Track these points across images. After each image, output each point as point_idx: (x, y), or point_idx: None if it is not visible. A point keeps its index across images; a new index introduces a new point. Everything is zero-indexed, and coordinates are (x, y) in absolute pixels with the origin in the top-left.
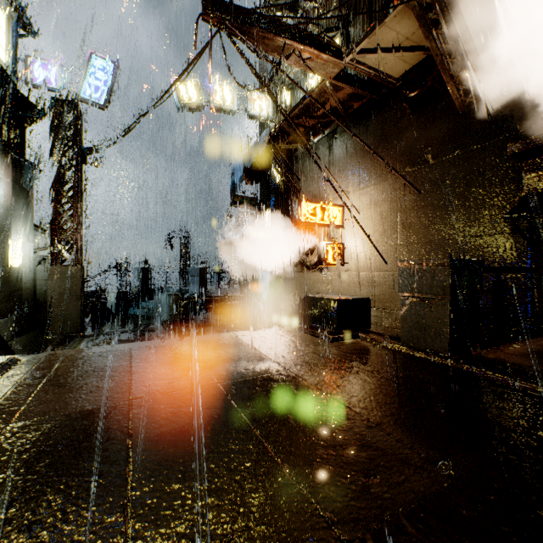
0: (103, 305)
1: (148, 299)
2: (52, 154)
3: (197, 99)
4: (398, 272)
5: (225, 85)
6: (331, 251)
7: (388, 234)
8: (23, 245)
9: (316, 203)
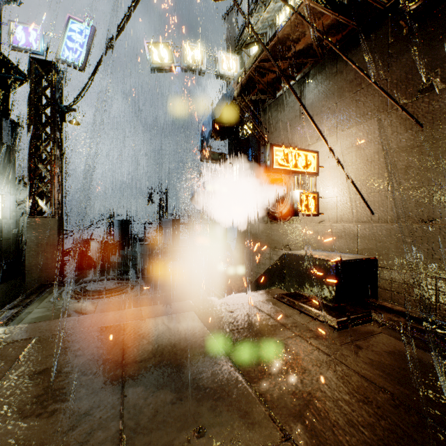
0: (83, 254)
1: (127, 247)
2: (30, 111)
3: (168, 60)
4: None
5: (195, 46)
6: (305, 200)
7: (374, 180)
8: (4, 198)
9: (289, 148)
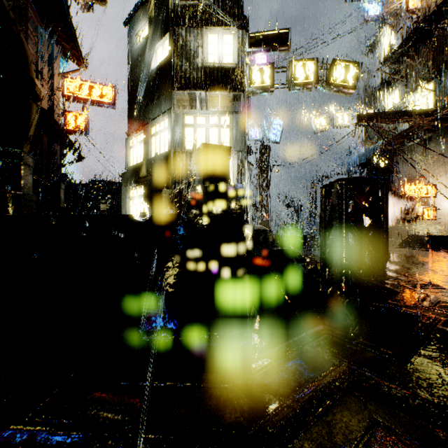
0: None
1: None
2: (260, 171)
3: (326, 125)
4: None
5: (343, 112)
6: (426, 212)
7: None
8: None
9: (415, 185)
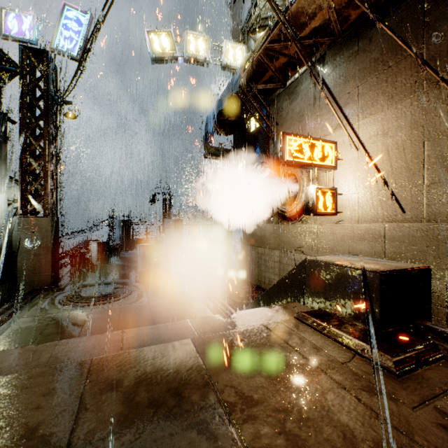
0: (81, 256)
1: (129, 249)
2: (22, 104)
3: (170, 49)
4: None
5: (198, 34)
6: (321, 197)
7: (406, 172)
8: None
9: (304, 137)
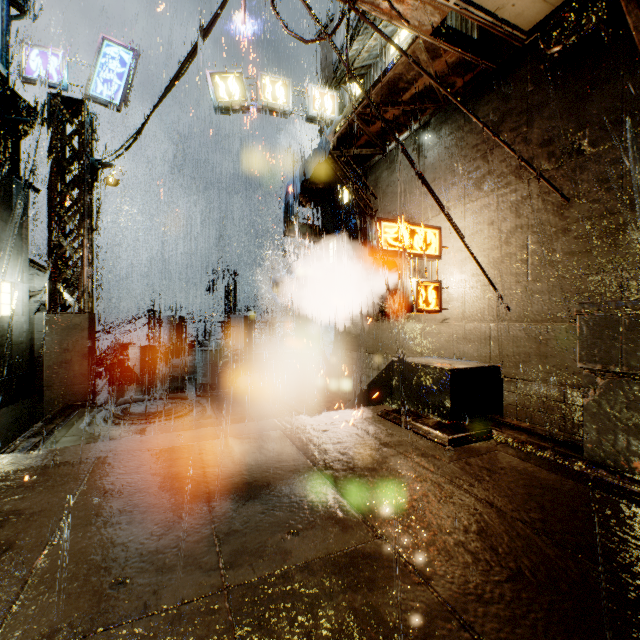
0: (122, 364)
1: (181, 355)
2: (50, 168)
3: (240, 97)
4: (579, 325)
5: (276, 77)
6: (423, 292)
7: (511, 266)
8: (14, 287)
9: (403, 223)
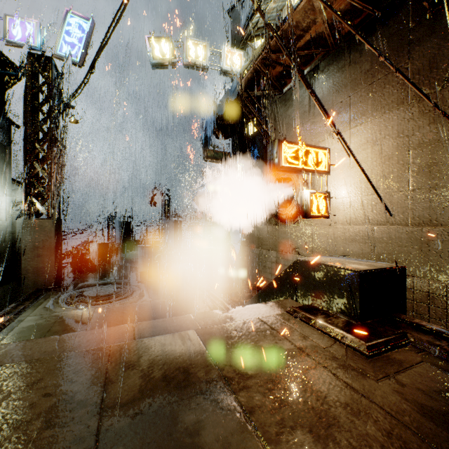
0: (83, 257)
1: (129, 250)
2: (26, 109)
3: (170, 55)
4: None
5: (198, 40)
6: (315, 201)
7: (393, 178)
8: None
9: (299, 144)
